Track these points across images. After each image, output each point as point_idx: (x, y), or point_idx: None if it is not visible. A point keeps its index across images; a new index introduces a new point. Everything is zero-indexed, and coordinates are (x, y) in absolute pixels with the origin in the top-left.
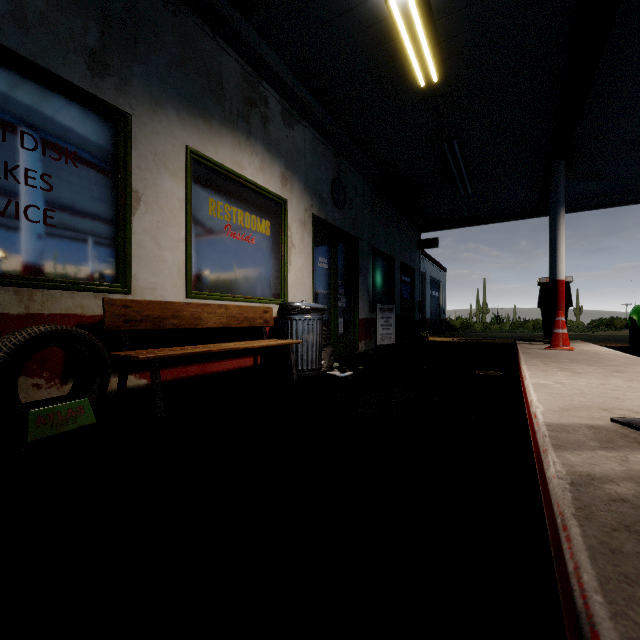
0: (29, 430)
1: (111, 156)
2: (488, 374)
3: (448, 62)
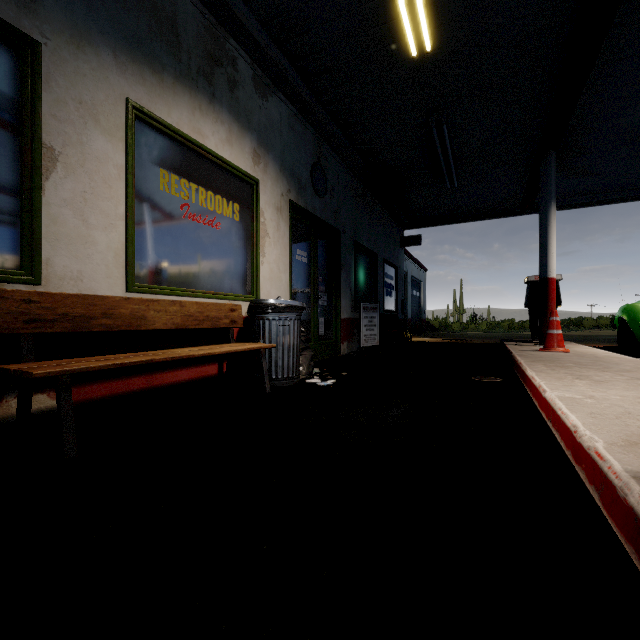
0: None
1: (11, 96)
2: (487, 381)
3: (443, 28)
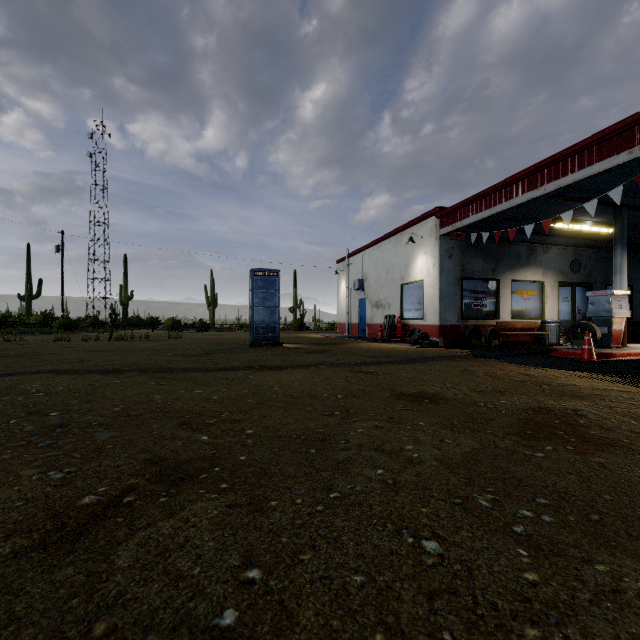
0: (492, 343)
1: (495, 289)
2: None
3: None
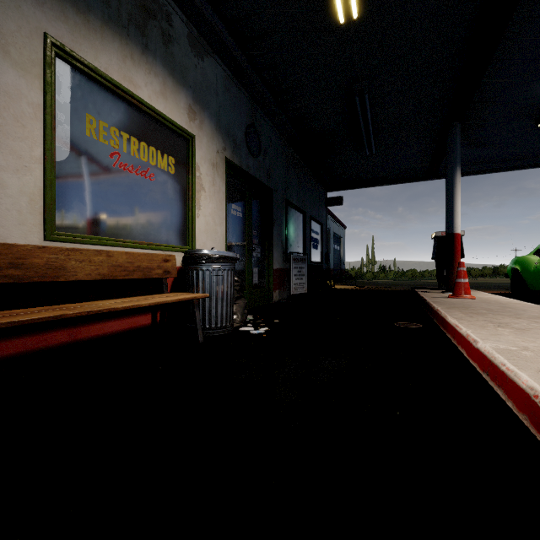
0: None
1: None
2: (409, 327)
3: None
